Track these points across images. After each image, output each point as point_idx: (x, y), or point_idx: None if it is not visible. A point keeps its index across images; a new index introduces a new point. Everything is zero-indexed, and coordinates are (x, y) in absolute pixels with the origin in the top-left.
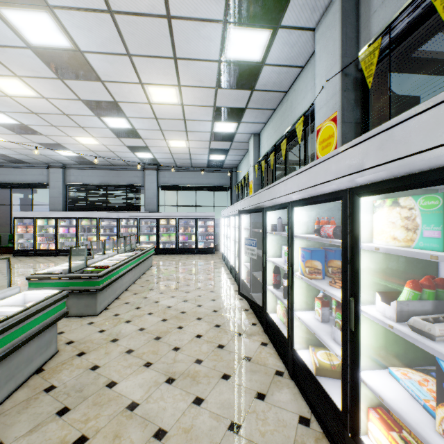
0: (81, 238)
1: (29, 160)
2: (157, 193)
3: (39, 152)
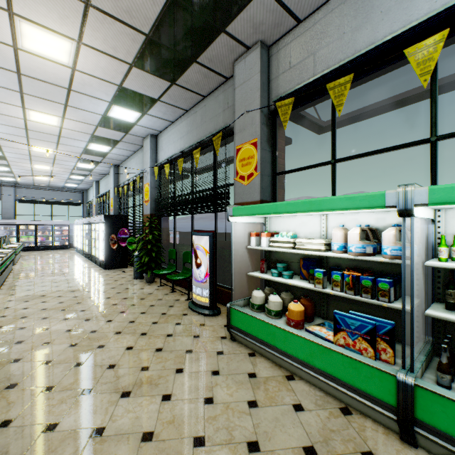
0: None
1: None
2: (14, 205)
3: None
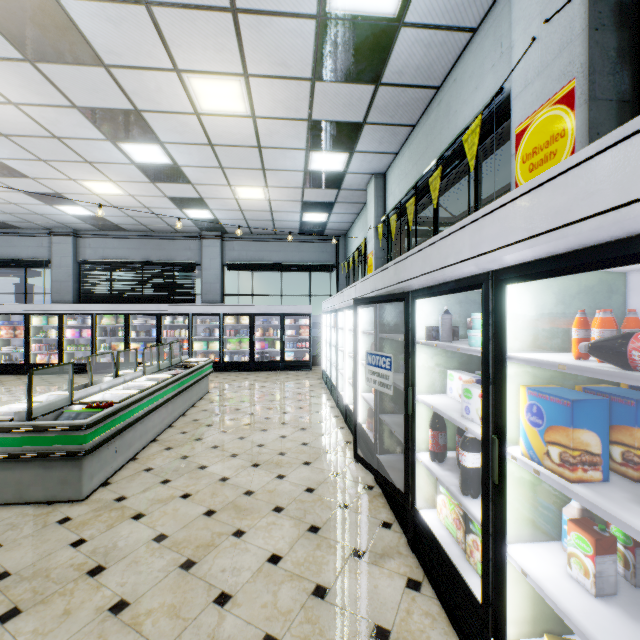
0: (101, 346)
1: (19, 223)
2: (220, 276)
3: (32, 210)
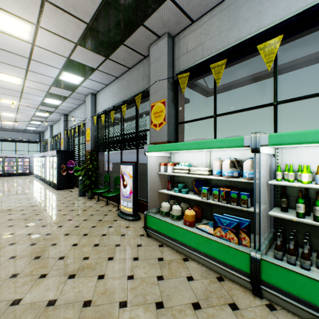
0: None
1: None
2: None
3: None
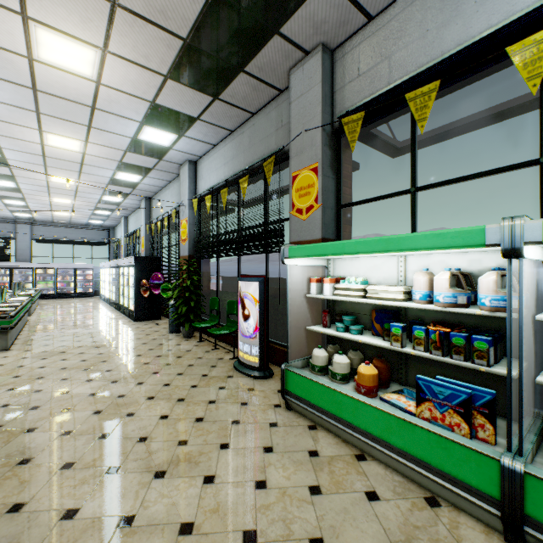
0: None
1: None
2: (31, 246)
3: None
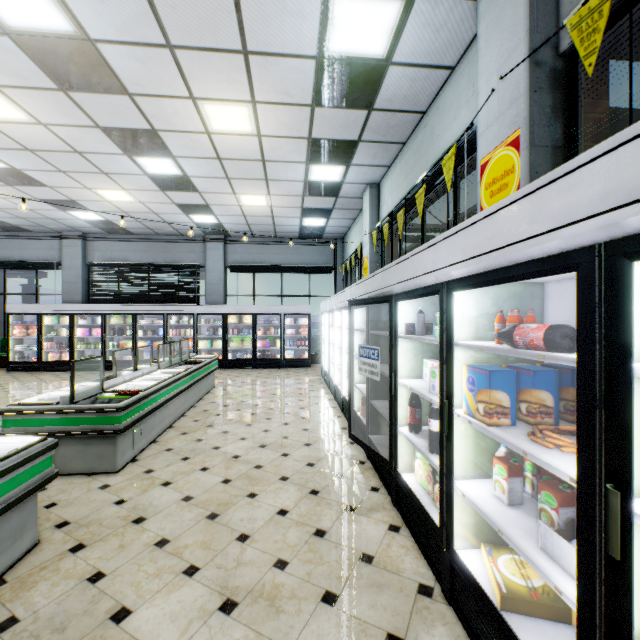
0: (110, 345)
1: (31, 227)
2: (223, 277)
3: (45, 215)
